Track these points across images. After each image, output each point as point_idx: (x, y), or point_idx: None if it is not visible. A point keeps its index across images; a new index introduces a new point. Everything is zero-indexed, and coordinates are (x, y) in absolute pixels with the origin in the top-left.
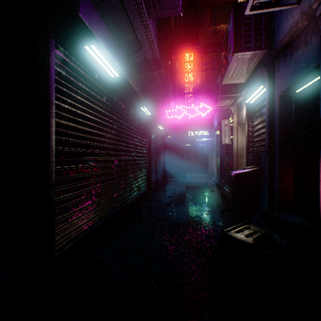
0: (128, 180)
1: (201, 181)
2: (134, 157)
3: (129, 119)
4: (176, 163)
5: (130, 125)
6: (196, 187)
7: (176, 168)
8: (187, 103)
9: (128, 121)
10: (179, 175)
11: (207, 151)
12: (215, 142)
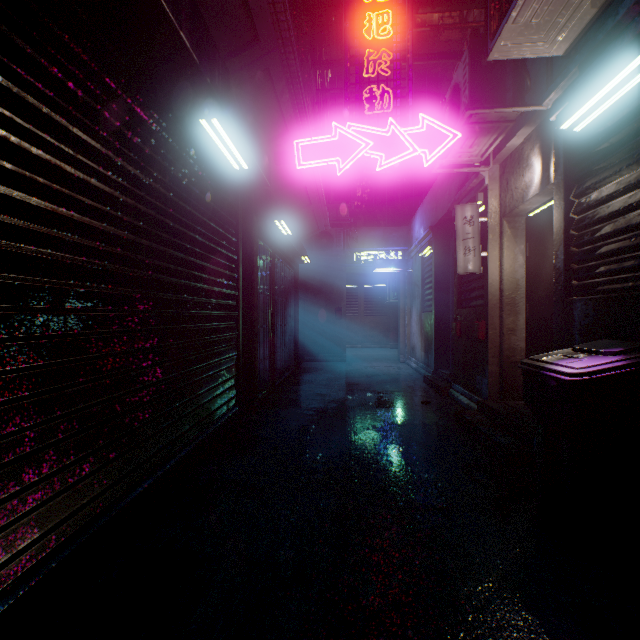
0: (139, 401)
1: (385, 371)
2: (175, 309)
3: (142, 149)
4: (325, 327)
5: (150, 178)
6: (378, 391)
7: (325, 338)
8: (371, 118)
9: (137, 156)
10: (331, 354)
11: (393, 300)
12: (418, 277)
